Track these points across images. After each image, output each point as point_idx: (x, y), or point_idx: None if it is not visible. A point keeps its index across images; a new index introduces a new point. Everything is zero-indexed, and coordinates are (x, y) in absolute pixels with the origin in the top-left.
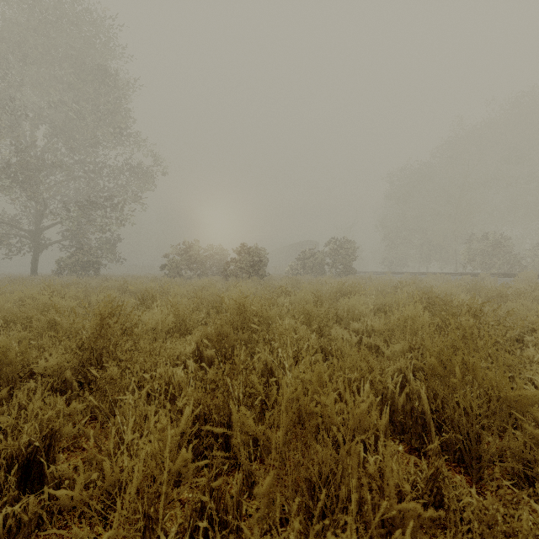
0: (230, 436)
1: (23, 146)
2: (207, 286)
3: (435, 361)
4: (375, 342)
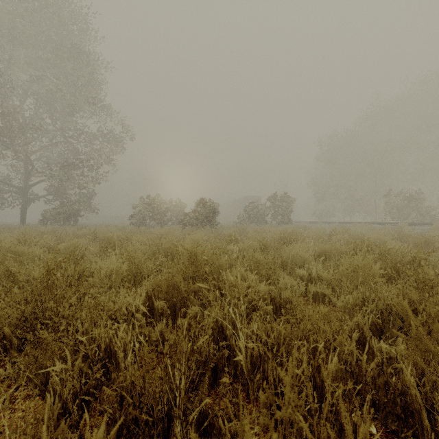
0: (171, 429)
1: (12, 115)
2: (166, 234)
3: (424, 333)
4: (323, 291)
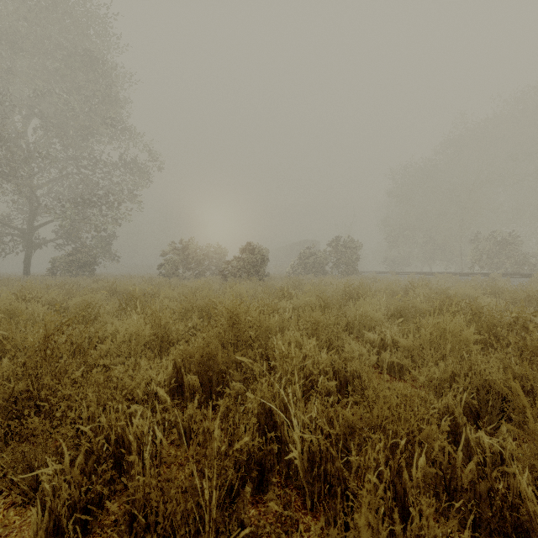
0: None
1: (13, 140)
2: (203, 287)
3: None
4: (400, 361)
